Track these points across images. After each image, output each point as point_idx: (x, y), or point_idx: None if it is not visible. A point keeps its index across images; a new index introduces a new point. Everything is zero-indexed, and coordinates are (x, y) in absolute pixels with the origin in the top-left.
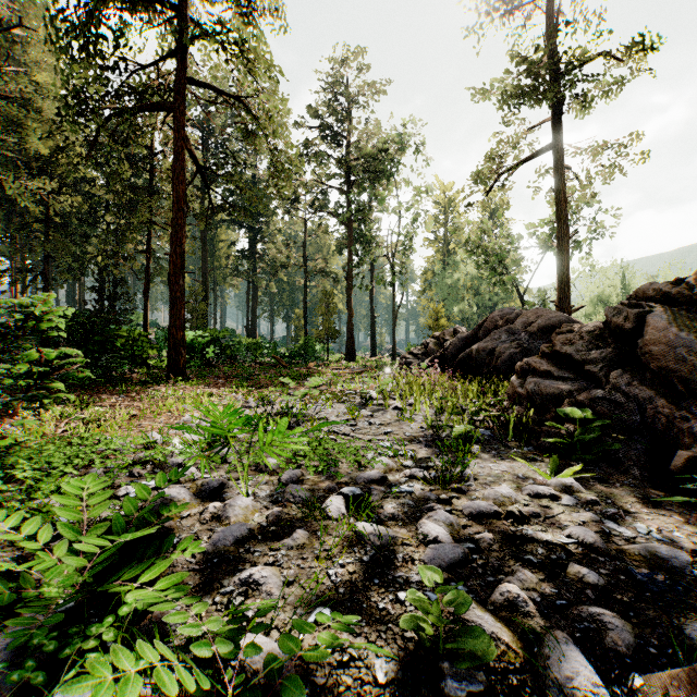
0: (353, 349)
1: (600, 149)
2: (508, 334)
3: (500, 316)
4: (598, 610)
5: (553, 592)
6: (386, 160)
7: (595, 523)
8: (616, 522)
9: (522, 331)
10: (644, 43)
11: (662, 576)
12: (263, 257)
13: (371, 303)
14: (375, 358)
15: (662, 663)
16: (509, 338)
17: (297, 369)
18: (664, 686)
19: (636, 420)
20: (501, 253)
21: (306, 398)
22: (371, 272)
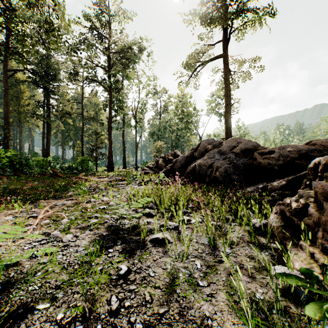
0: (112, 164)
1: (241, 64)
2: (219, 154)
3: (207, 143)
4: None
5: None
6: (132, 54)
7: None
8: None
9: (229, 152)
10: (268, 5)
11: None
12: (53, 107)
13: (123, 139)
14: (125, 169)
15: None
16: (221, 156)
17: (69, 179)
18: None
19: None
20: (193, 114)
21: (40, 225)
22: (123, 122)
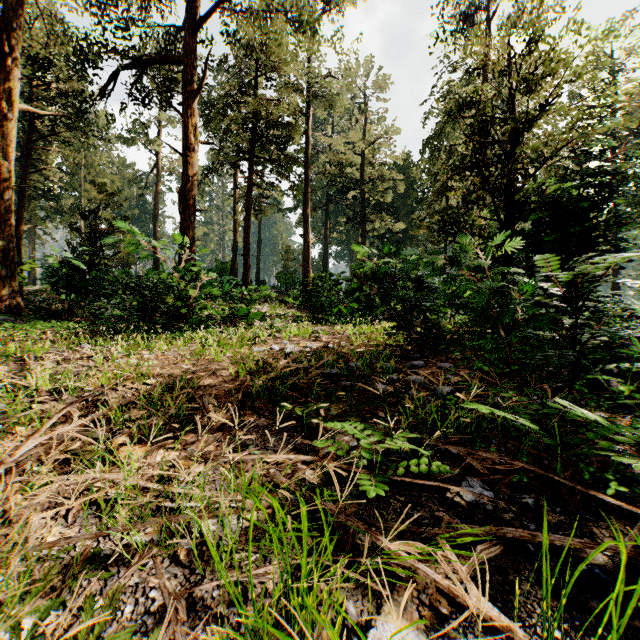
0: None
1: None
2: None
3: None
4: None
5: None
6: None
7: None
8: None
9: None
10: None
11: None
12: None
13: None
14: None
15: None
16: None
17: None
18: None
19: None
20: None
21: None
22: None
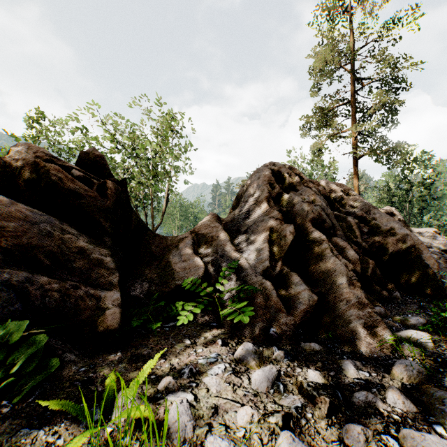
0: None
1: None
2: None
3: None
4: (351, 364)
5: (356, 385)
6: None
7: (222, 378)
8: (206, 369)
9: None
10: None
11: (279, 351)
12: None
13: None
14: None
15: (350, 355)
16: None
17: None
18: (373, 347)
19: (18, 310)
20: None
21: None
22: None
